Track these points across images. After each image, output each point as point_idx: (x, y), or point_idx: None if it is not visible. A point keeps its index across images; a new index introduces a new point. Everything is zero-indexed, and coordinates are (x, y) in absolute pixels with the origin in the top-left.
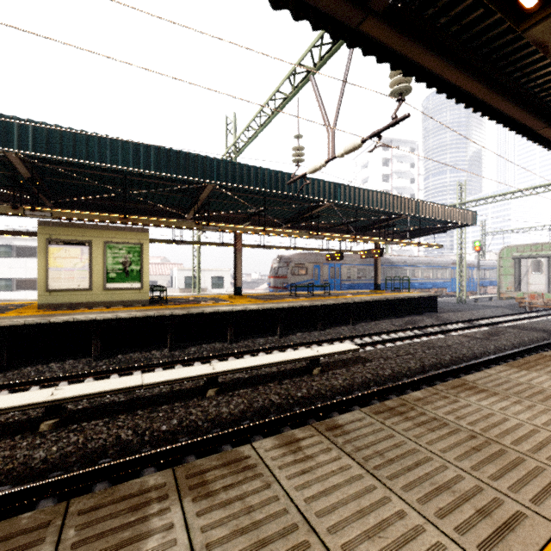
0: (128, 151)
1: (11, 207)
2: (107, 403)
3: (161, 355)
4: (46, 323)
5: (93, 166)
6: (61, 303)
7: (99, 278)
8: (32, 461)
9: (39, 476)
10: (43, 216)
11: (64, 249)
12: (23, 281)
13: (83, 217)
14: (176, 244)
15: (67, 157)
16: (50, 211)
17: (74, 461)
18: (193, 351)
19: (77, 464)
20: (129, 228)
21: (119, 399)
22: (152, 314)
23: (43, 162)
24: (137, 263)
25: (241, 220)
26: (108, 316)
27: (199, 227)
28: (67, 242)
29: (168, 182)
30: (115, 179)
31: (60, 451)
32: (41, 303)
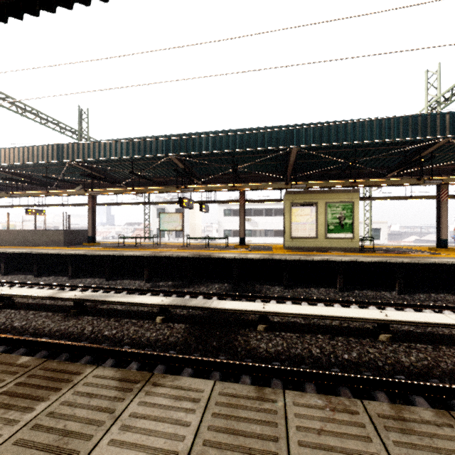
0: (375, 127)
1: (284, 184)
2: (407, 331)
3: (391, 296)
4: (311, 260)
5: (333, 146)
6: (298, 247)
7: (322, 229)
8: (401, 362)
9: (419, 377)
10: (301, 187)
11: (300, 209)
12: (236, 231)
13: (325, 185)
14: (364, 200)
15: (332, 143)
16: (305, 183)
17: (439, 374)
18: (423, 298)
19: (444, 378)
20: (343, 190)
21: (414, 329)
22: (385, 260)
23: (301, 151)
24: (349, 218)
25: (445, 171)
26: (350, 259)
27: (420, 182)
28: (302, 204)
29: (389, 146)
30: (343, 153)
31: (419, 362)
32: (287, 246)
